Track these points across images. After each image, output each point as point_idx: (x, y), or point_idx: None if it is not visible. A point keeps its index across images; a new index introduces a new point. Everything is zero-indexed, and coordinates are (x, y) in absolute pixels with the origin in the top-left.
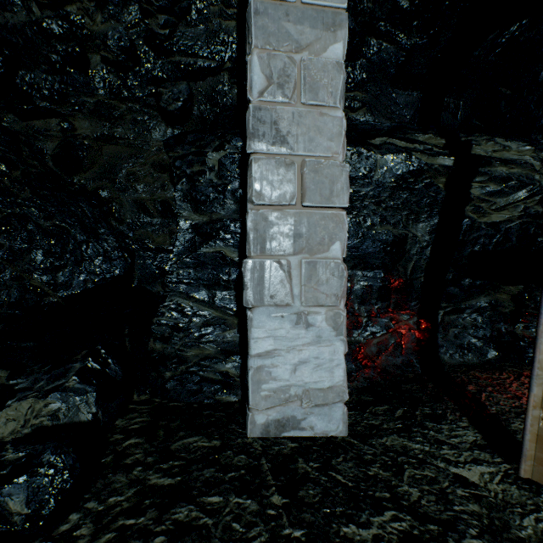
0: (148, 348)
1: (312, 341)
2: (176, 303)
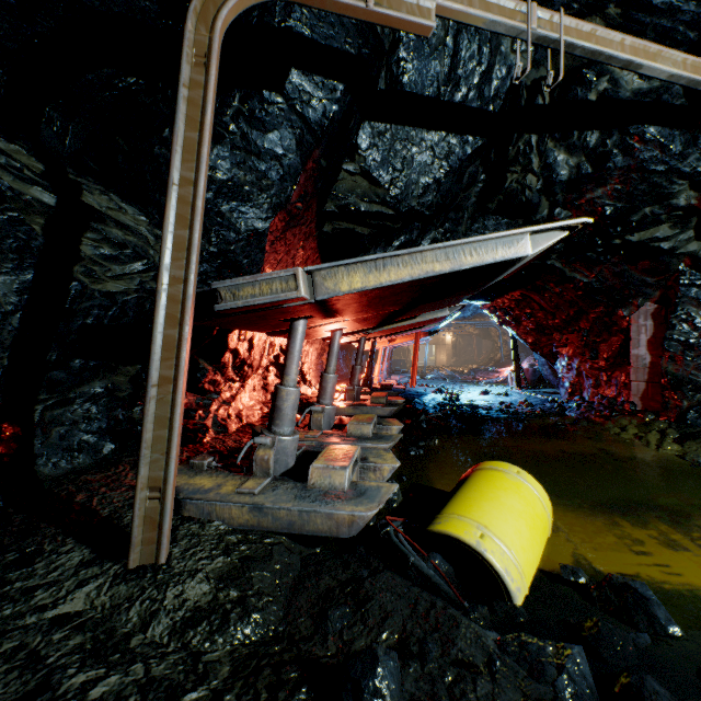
0: None
1: None
2: None
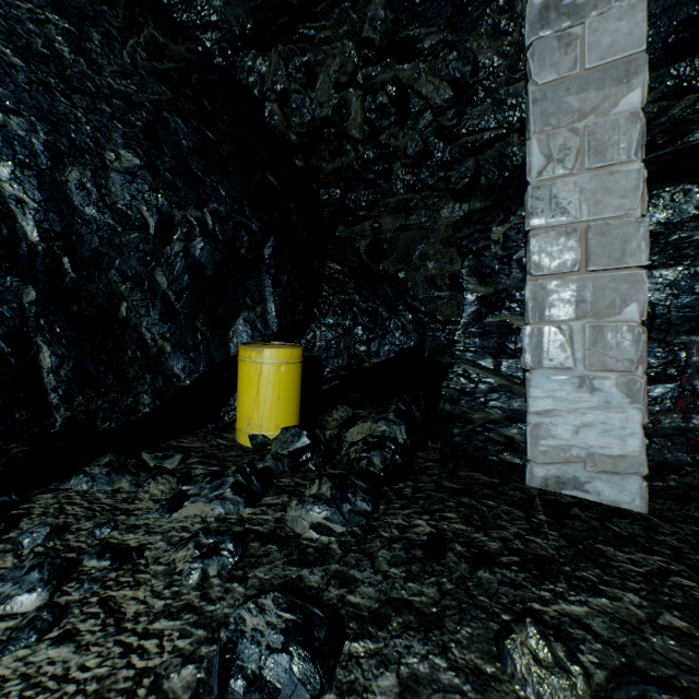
0: (439, 408)
1: (598, 406)
2: (463, 369)
